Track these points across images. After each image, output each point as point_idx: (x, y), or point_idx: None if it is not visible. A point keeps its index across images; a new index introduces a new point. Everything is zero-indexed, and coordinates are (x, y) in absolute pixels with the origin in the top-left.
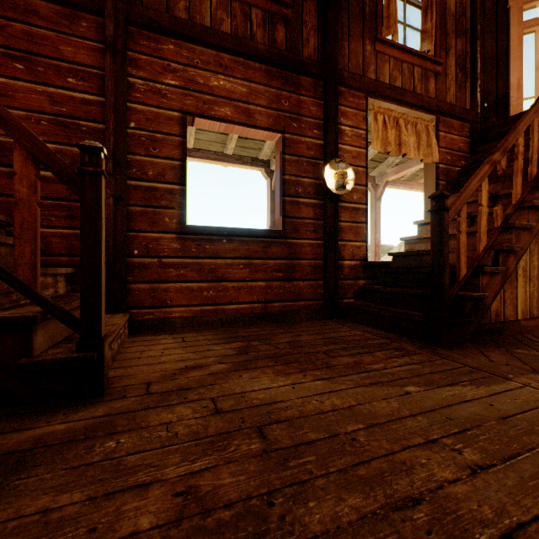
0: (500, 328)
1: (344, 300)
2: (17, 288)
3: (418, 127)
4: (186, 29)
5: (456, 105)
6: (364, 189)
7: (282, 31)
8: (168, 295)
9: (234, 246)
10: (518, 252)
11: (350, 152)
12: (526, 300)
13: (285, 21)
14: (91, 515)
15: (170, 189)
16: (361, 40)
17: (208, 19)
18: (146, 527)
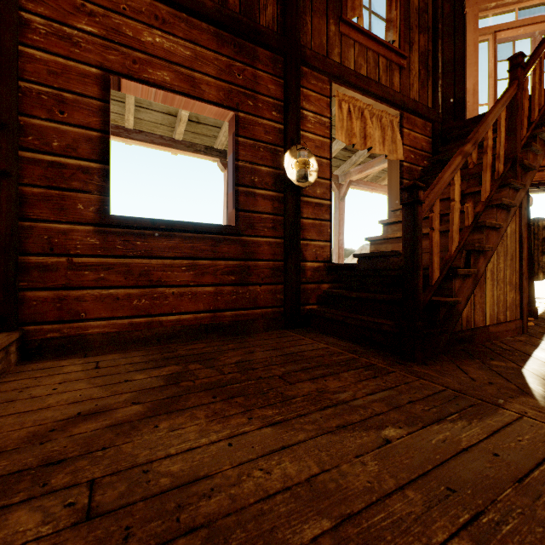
0: (471, 335)
1: (307, 306)
2: None
3: (383, 121)
4: None
5: (419, 102)
6: (328, 183)
7: None
8: (83, 305)
9: (174, 243)
10: (487, 253)
11: (313, 140)
12: (494, 304)
13: None
14: None
15: (85, 166)
16: (325, 17)
17: None
18: None
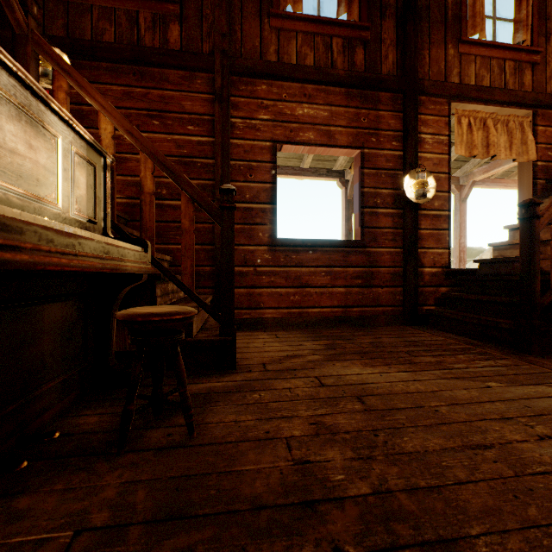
0: None
1: (424, 307)
2: (183, 290)
3: (509, 125)
4: (276, 69)
5: None
6: (446, 195)
7: (361, 53)
8: (261, 298)
9: (317, 256)
10: None
11: (431, 159)
12: None
13: (363, 43)
14: (263, 426)
15: (263, 208)
16: (443, 45)
17: (294, 57)
18: (298, 435)
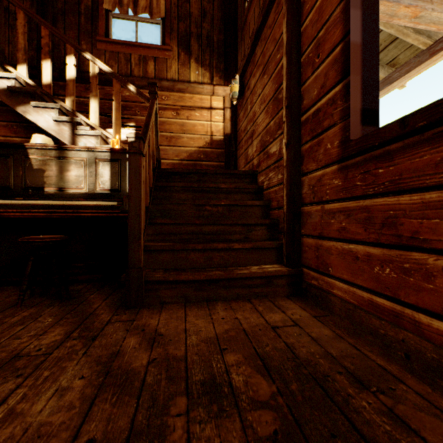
0: None
1: None
2: None
3: None
4: None
5: None
6: None
7: None
8: (330, 258)
9: None
10: None
11: None
12: None
13: None
14: None
15: (331, 97)
16: None
17: None
18: None
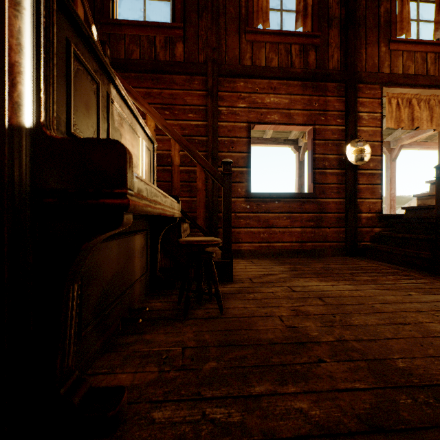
0: None
1: (362, 243)
2: (198, 228)
3: (430, 103)
4: (251, 71)
5: None
6: (379, 158)
7: (313, 55)
8: (240, 235)
9: (280, 204)
10: None
11: (367, 131)
12: None
13: (315, 47)
14: (262, 310)
15: (241, 171)
16: (377, 44)
17: (263, 61)
18: (285, 315)
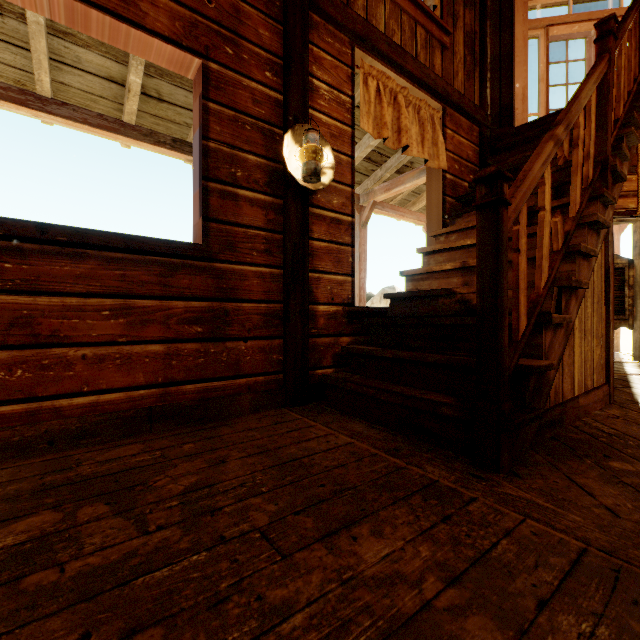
0: (561, 414)
1: (319, 370)
2: None
3: (421, 113)
4: None
5: (465, 96)
6: (349, 190)
7: None
8: None
9: (87, 268)
10: (579, 292)
11: (328, 126)
12: (582, 365)
13: None
14: None
15: None
16: None
17: None
18: None
